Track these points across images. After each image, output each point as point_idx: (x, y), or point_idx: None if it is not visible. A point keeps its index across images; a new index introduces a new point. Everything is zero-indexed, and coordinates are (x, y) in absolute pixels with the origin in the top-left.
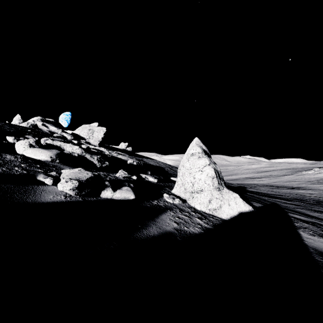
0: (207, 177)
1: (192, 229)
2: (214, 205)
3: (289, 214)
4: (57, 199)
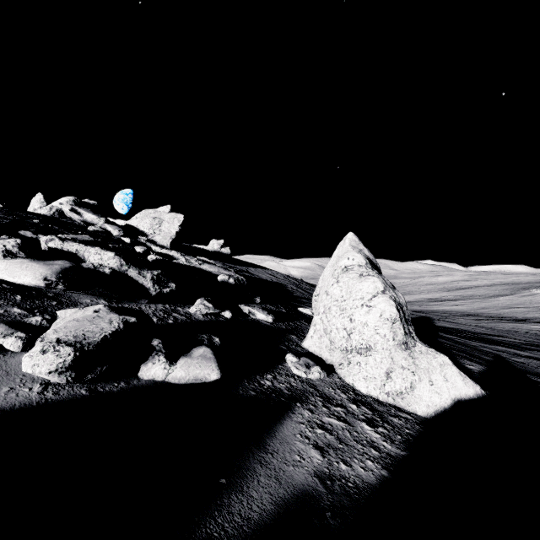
0: (380, 320)
1: (360, 470)
2: (399, 384)
3: None
4: (18, 397)
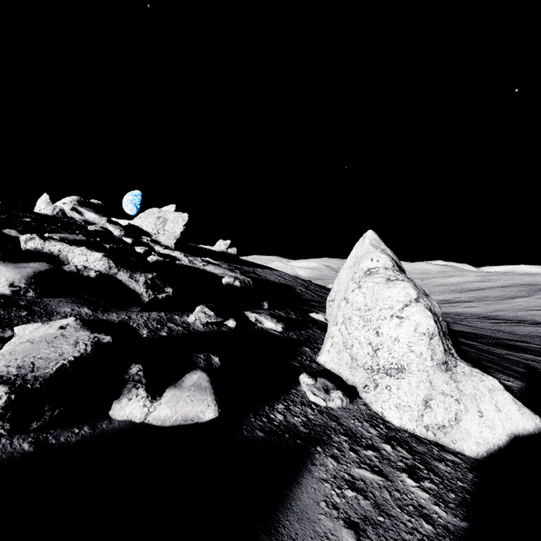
0: (415, 335)
1: None
2: (440, 415)
3: None
4: None
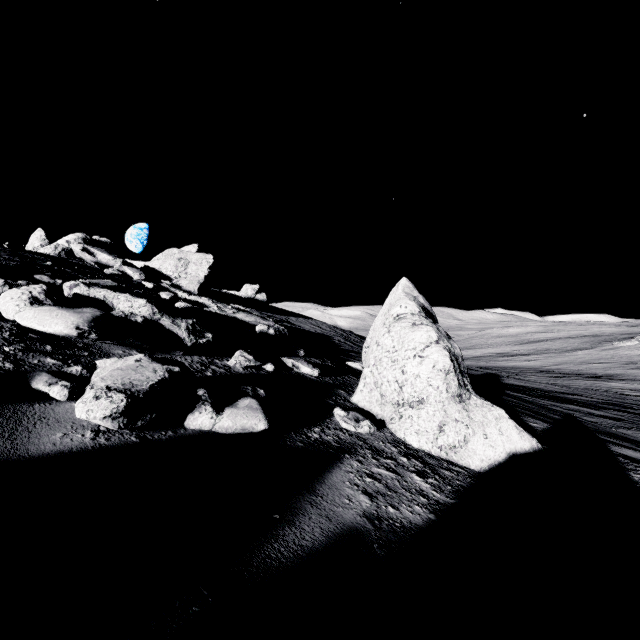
0: (433, 371)
1: (407, 513)
2: (452, 438)
3: (612, 448)
4: (73, 441)
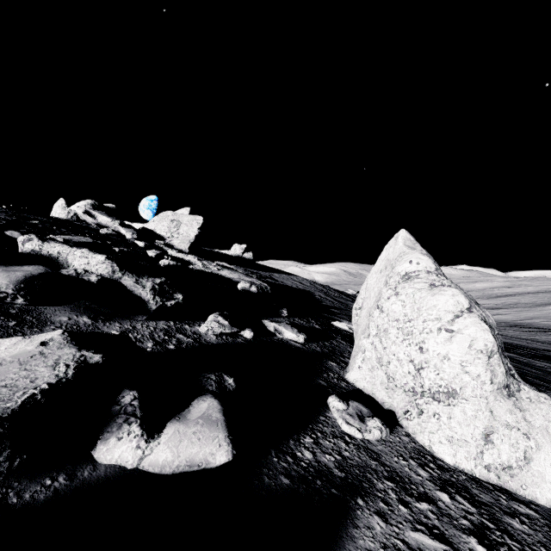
0: (470, 352)
1: None
2: (506, 453)
3: None
4: None
